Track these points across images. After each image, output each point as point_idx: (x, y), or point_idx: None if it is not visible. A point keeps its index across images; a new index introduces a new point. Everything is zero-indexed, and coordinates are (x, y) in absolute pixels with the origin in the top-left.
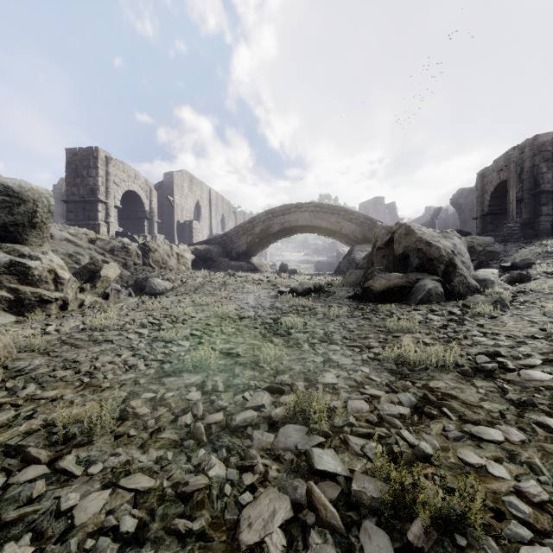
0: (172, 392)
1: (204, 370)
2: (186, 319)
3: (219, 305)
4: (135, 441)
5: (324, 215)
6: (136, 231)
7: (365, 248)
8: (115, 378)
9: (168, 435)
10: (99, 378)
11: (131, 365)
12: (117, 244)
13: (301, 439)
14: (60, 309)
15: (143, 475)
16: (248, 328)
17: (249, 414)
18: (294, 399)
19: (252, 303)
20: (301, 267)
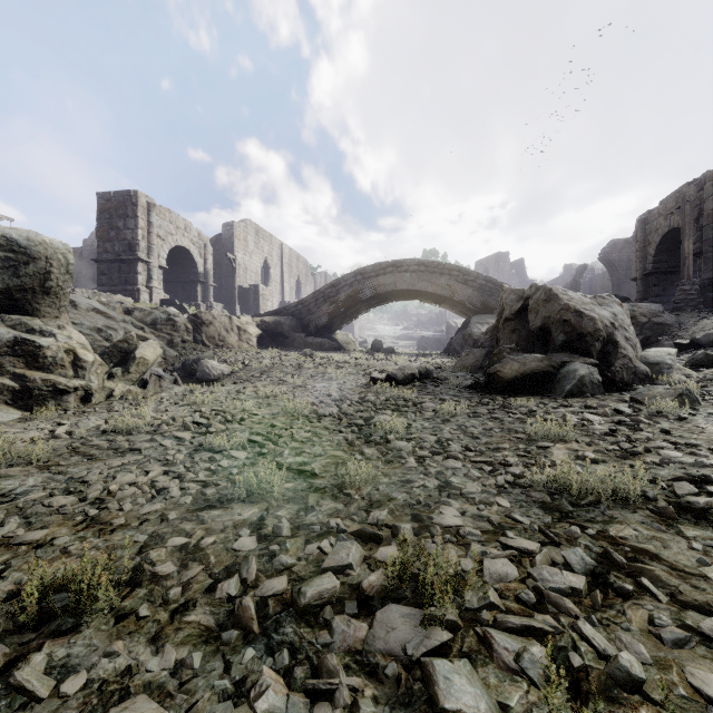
0: (213, 536)
1: (263, 498)
2: (244, 417)
3: (290, 397)
4: (146, 628)
5: (431, 276)
6: (187, 298)
7: (486, 319)
8: (134, 509)
9: (198, 617)
10: (112, 510)
11: (161, 489)
12: (160, 316)
13: (413, 634)
14: (81, 402)
15: (149, 700)
16: (329, 432)
17: (327, 583)
18: (398, 558)
19: (335, 395)
20: (400, 344)
